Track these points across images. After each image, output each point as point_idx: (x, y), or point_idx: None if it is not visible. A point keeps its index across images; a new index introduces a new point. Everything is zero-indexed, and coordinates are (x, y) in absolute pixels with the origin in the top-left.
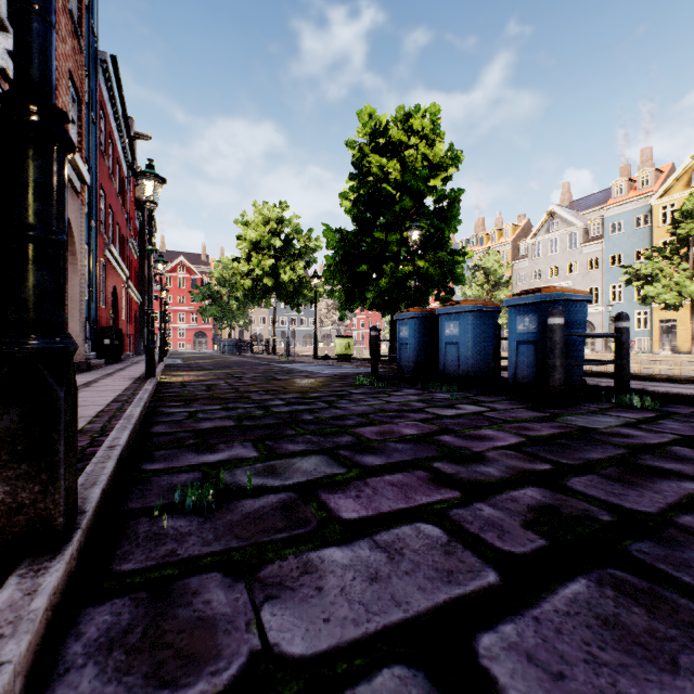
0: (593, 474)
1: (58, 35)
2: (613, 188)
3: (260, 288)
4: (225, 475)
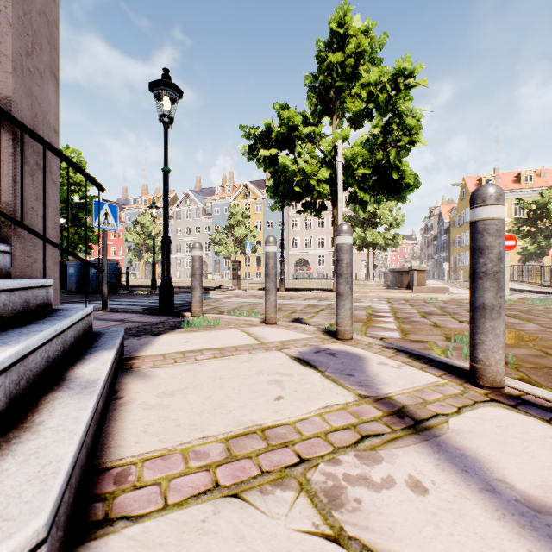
0: (72, 299)
1: None
2: (216, 189)
3: None
4: None
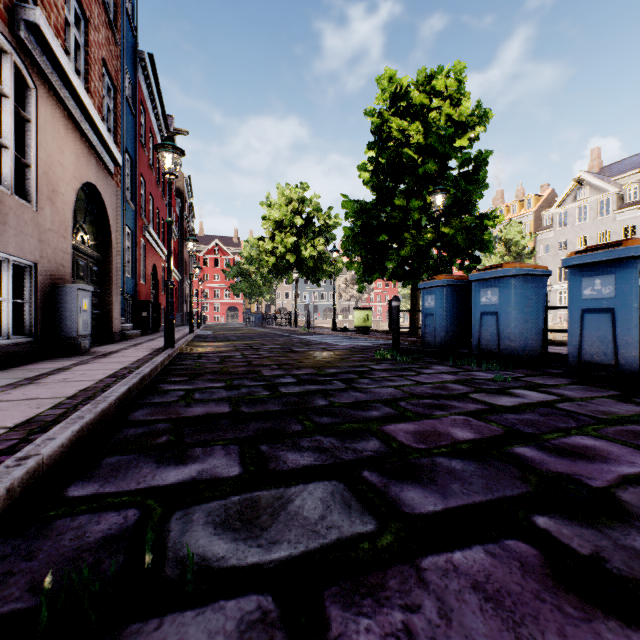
0: None
1: (89, 22)
2: None
3: (283, 265)
4: (171, 523)
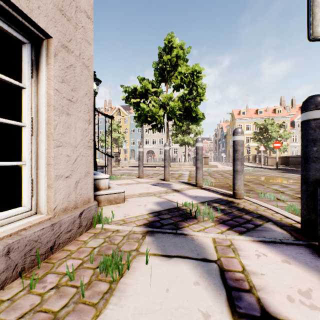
0: None
1: None
2: (101, 109)
3: None
4: None
